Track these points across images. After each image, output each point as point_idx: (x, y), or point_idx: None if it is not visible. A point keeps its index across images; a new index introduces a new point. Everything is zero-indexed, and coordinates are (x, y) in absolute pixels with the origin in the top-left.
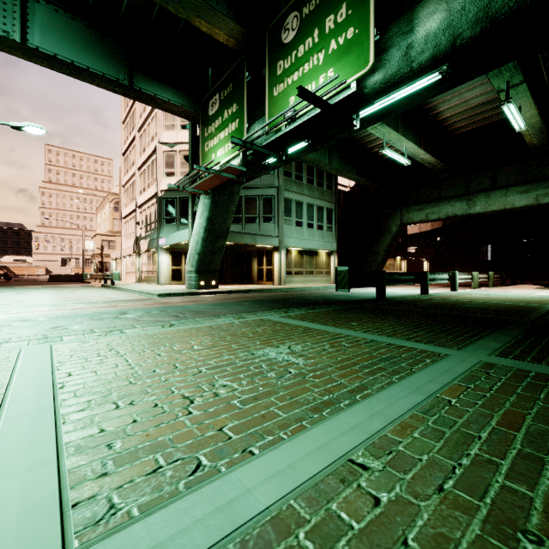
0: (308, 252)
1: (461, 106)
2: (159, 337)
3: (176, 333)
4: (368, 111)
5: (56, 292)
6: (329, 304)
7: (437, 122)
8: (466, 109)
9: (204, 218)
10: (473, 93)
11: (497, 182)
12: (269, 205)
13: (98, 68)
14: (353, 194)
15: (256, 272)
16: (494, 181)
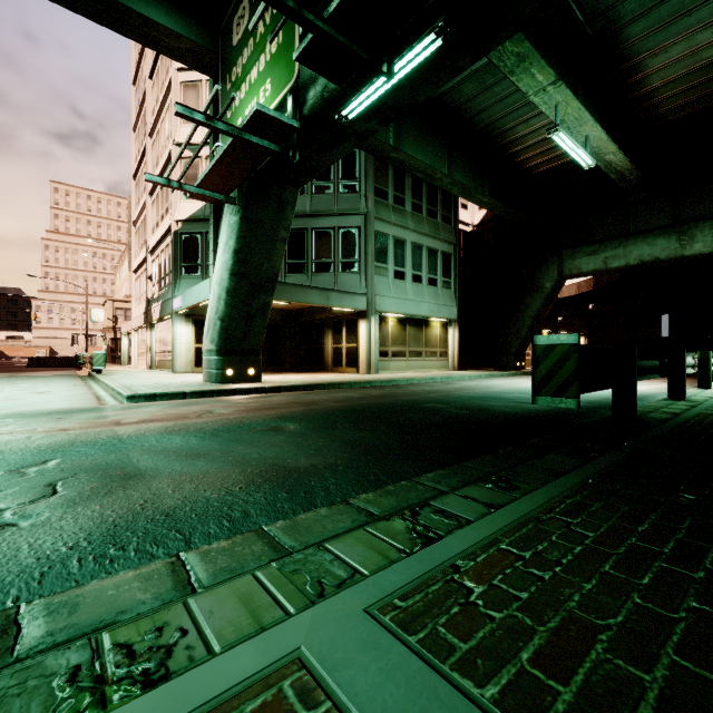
0: (413, 321)
1: (684, 65)
2: None
3: None
4: None
5: None
6: (529, 448)
7: (633, 99)
8: (691, 70)
9: (229, 251)
10: None
11: None
12: (352, 243)
13: None
14: (478, 235)
15: (331, 353)
16: None
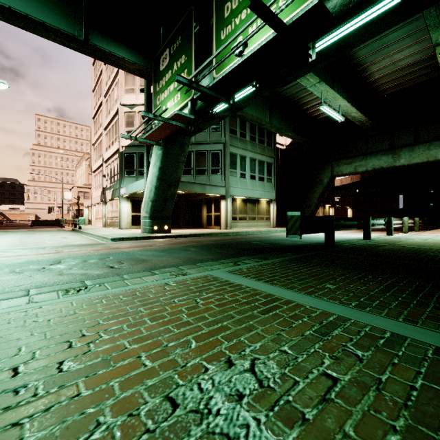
0: (251, 200)
1: (390, 68)
2: (32, 323)
3: (70, 310)
4: (322, 45)
5: (23, 235)
6: (281, 252)
7: (366, 83)
8: (394, 70)
9: (157, 168)
10: (403, 54)
11: (419, 137)
12: (217, 159)
13: (53, 23)
14: (289, 151)
15: (206, 218)
16: (417, 137)
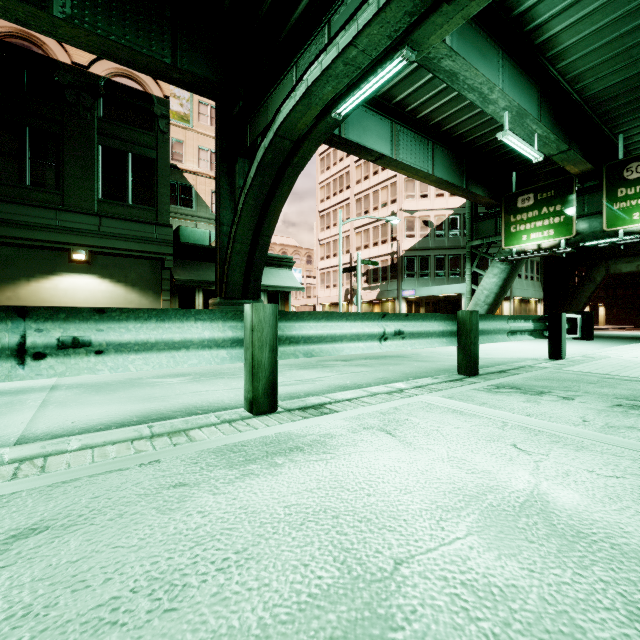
0: (524, 301)
1: None
2: None
3: None
4: None
5: None
6: None
7: None
8: None
9: (499, 278)
10: None
11: None
12: None
13: (455, 181)
14: None
15: None
16: None
